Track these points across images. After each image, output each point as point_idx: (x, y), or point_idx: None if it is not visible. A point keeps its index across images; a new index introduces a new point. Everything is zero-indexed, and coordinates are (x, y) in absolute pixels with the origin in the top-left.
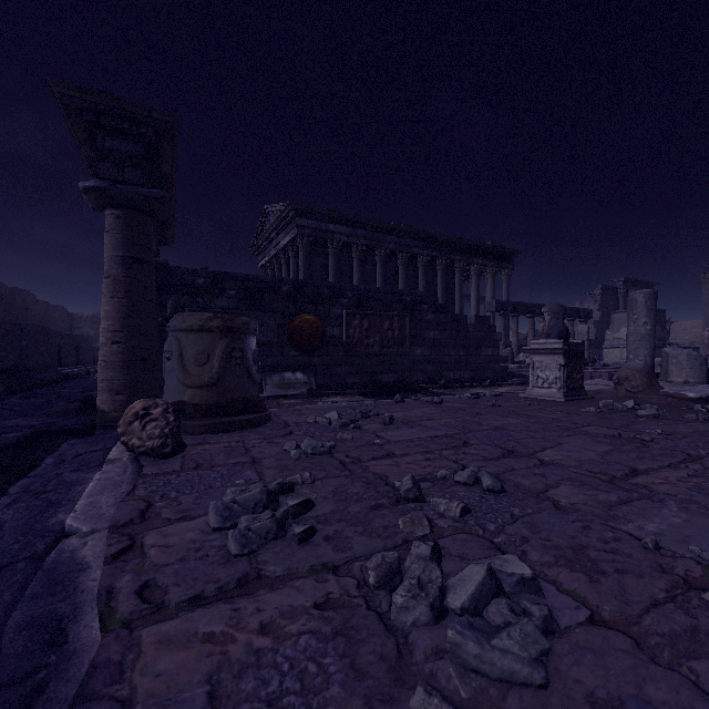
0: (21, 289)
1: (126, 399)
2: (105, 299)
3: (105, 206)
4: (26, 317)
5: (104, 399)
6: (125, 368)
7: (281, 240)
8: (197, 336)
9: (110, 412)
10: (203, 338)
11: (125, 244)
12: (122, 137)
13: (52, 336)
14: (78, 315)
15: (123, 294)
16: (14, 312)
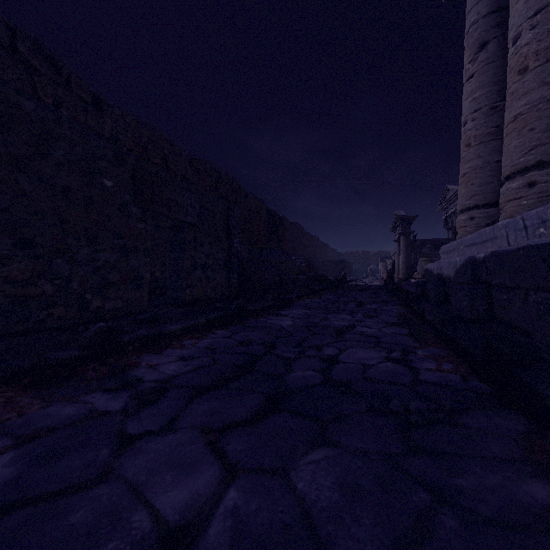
0: (327, 244)
1: (406, 276)
2: (401, 255)
3: (401, 235)
4: (328, 256)
5: (401, 276)
6: (406, 269)
7: (456, 205)
8: (424, 262)
9: (402, 278)
10: (425, 262)
11: (405, 242)
12: (406, 221)
13: (346, 263)
14: (340, 252)
15: (405, 253)
16: (325, 254)
